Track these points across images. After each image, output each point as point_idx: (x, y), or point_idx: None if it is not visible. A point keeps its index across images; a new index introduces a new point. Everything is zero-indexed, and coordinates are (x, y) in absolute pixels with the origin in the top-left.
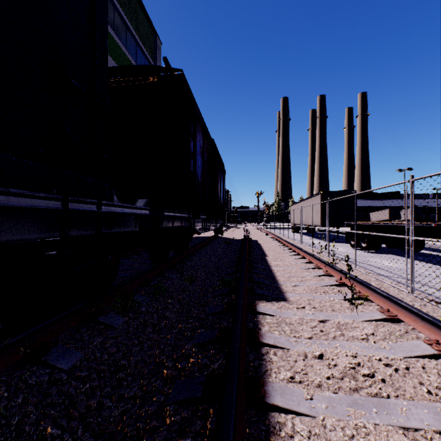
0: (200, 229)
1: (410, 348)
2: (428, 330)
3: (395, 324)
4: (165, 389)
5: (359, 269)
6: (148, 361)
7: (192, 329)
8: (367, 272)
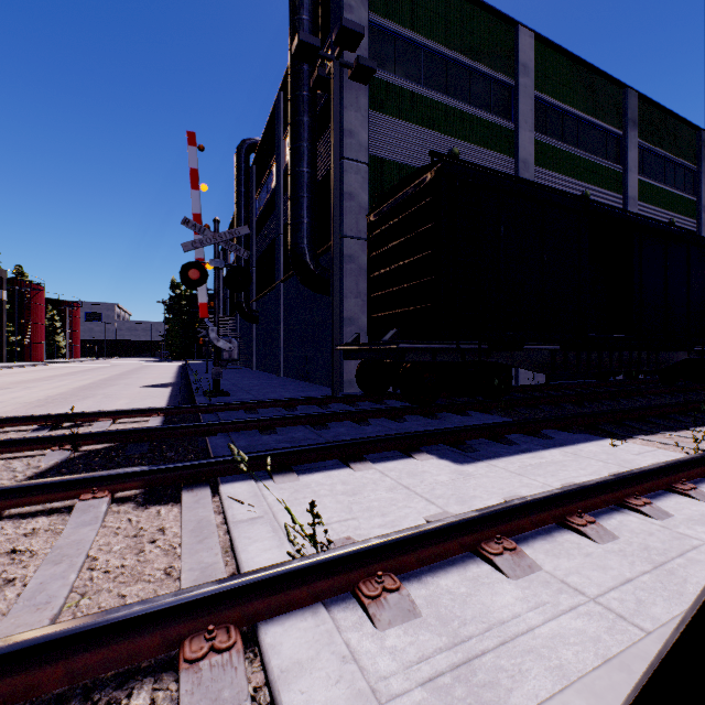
0: None
1: None
2: None
3: None
4: None
5: None
6: None
7: None
8: None
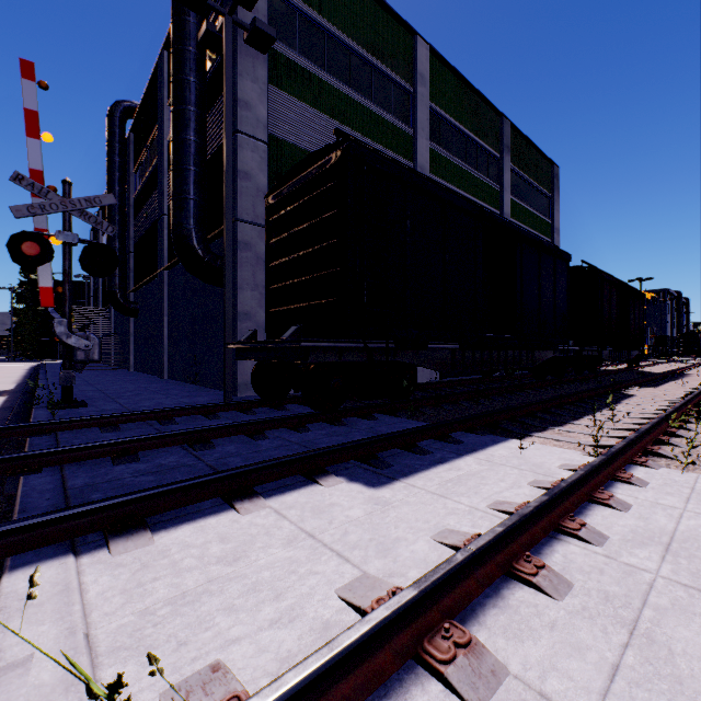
0: (606, 358)
1: (686, 392)
2: None
3: None
4: None
5: None
6: None
7: None
8: None
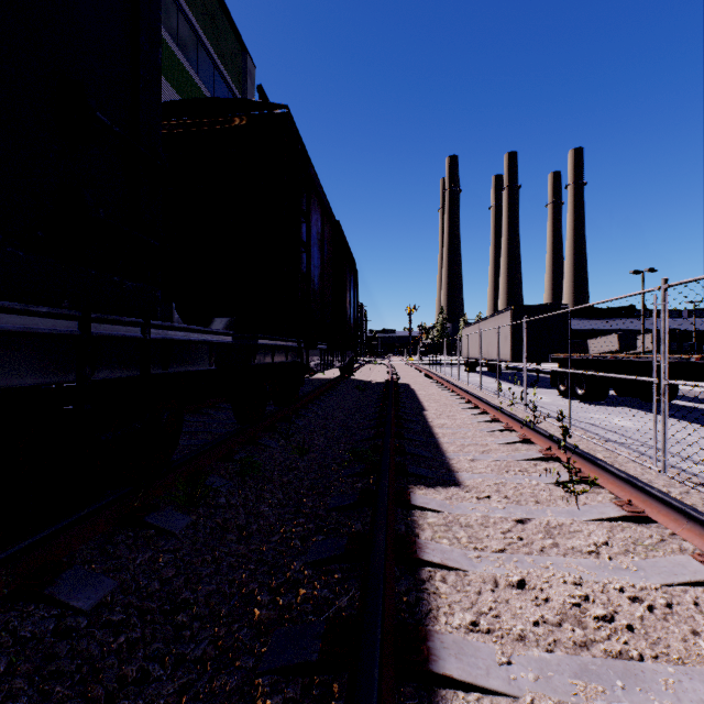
0: (317, 367)
1: (671, 569)
2: (699, 537)
3: (641, 527)
4: (256, 645)
5: (575, 431)
6: (228, 592)
7: (304, 536)
8: (589, 437)
